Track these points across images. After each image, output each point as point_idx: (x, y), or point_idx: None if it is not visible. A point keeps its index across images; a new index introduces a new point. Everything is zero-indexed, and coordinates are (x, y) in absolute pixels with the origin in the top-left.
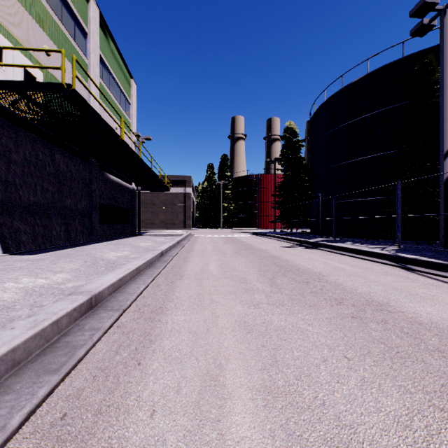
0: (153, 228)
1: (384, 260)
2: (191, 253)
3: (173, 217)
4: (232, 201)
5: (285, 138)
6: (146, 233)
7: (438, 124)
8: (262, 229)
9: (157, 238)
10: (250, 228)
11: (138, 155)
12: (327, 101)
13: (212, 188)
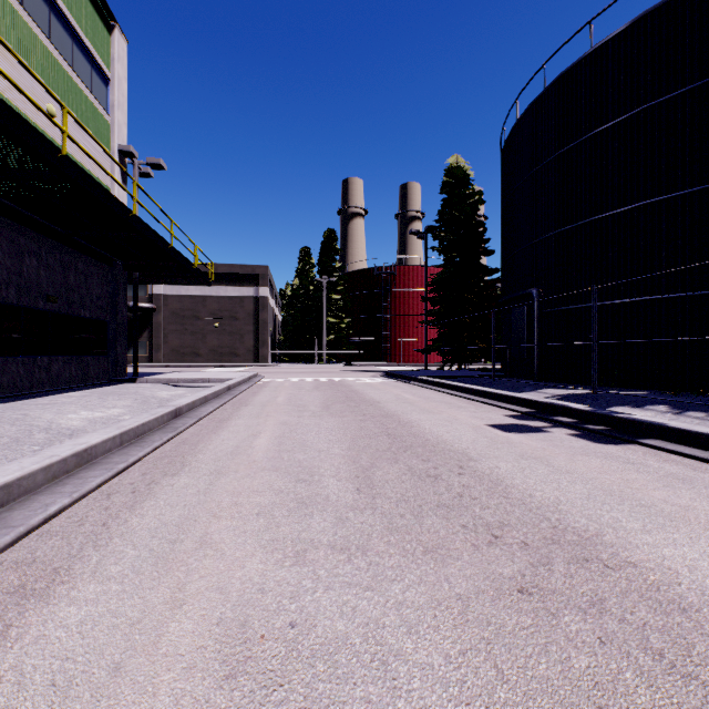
0: (196, 363)
1: None
2: (154, 490)
3: (234, 342)
4: (343, 313)
5: (448, 187)
6: (152, 376)
7: None
8: (399, 365)
9: (164, 389)
10: (376, 362)
11: (52, 144)
12: (553, 86)
13: (308, 290)
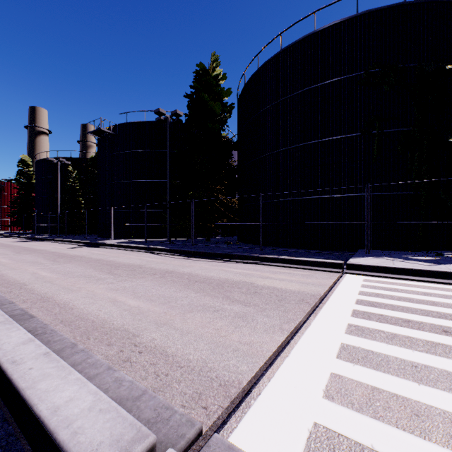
0: None
1: (23, 238)
2: None
3: None
4: None
5: (21, 166)
6: None
7: (74, 191)
8: (5, 232)
9: None
10: None
11: None
12: (41, 160)
13: None
